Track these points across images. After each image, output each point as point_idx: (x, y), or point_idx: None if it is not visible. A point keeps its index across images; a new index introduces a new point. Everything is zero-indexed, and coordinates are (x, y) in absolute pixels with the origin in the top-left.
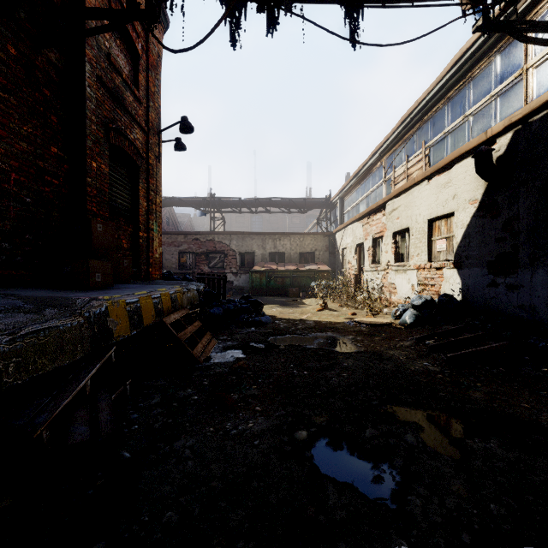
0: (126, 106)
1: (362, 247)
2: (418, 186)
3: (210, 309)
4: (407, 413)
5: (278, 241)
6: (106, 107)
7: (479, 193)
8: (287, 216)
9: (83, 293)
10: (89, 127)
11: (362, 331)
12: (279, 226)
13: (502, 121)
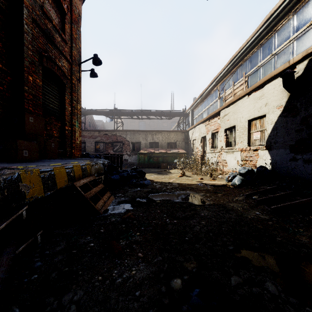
0: (55, 43)
1: (205, 138)
2: (241, 99)
3: (111, 176)
4: (257, 257)
5: (155, 135)
6: (40, 41)
7: (284, 101)
8: (159, 122)
9: (8, 164)
10: (26, 52)
11: (209, 190)
12: (155, 128)
13: (301, 53)
